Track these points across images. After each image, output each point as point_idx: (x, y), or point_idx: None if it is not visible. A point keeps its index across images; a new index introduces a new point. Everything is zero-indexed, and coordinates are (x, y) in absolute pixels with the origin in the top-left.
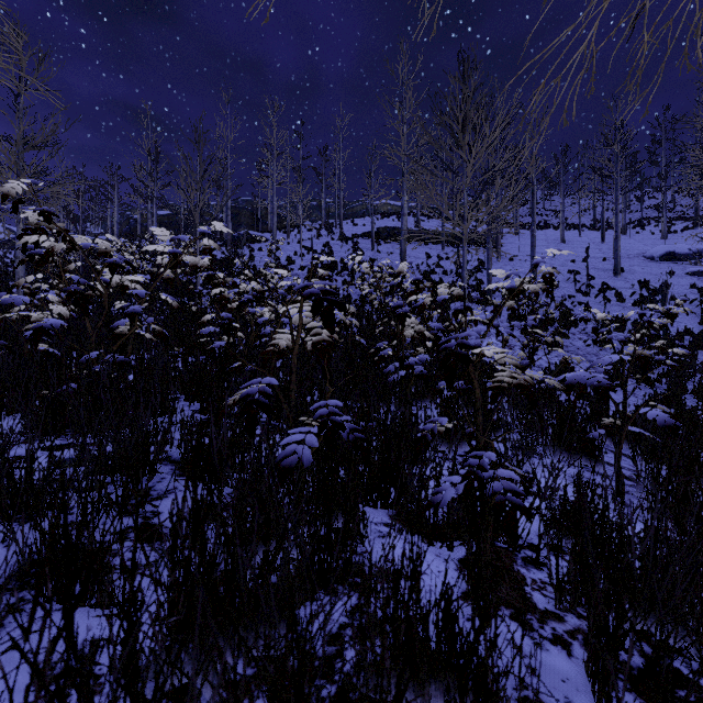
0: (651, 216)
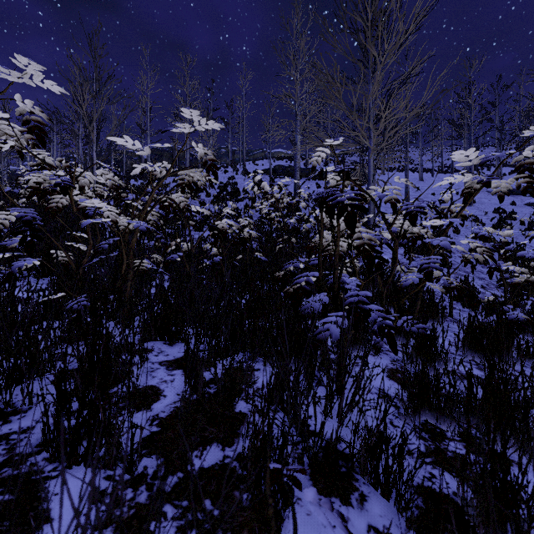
0: None
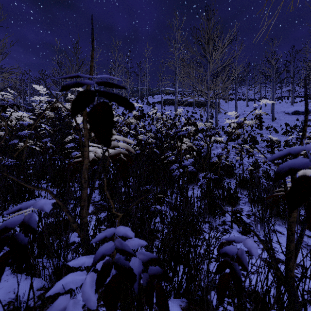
0: (285, 95)
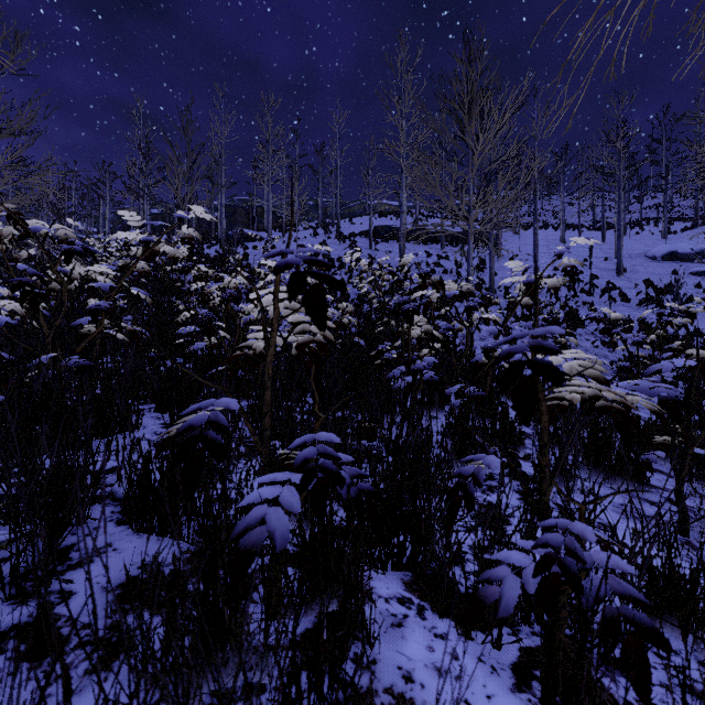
0: (650, 217)
